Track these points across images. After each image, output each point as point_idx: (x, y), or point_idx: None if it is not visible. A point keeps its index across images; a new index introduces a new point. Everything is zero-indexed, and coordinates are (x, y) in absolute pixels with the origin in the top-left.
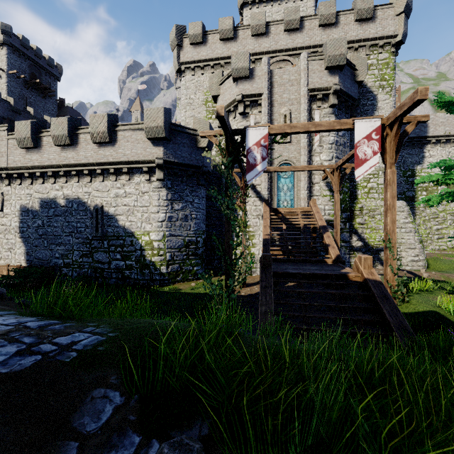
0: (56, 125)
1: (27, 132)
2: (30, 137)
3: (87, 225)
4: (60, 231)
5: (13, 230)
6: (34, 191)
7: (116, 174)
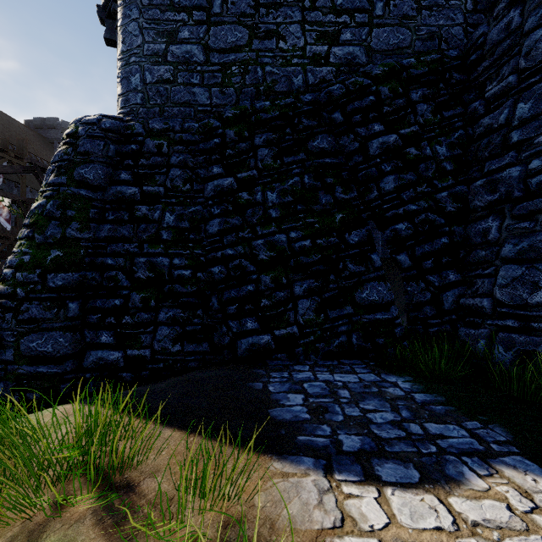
0: None
1: None
2: None
3: None
4: None
5: None
6: None
7: None
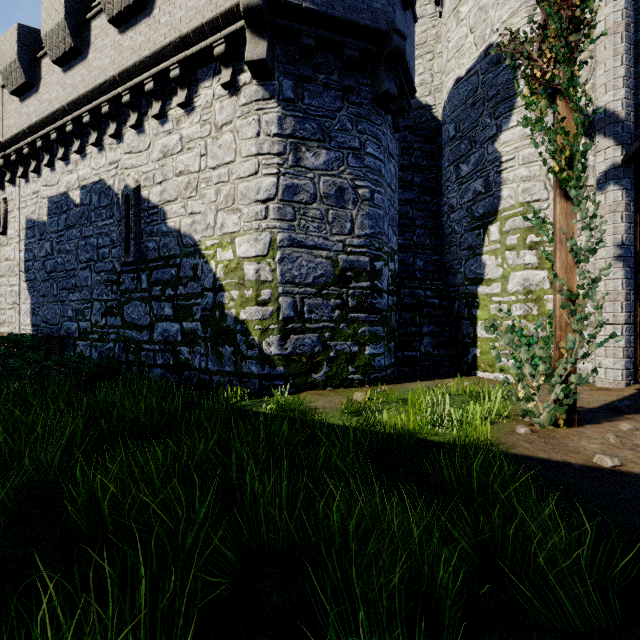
0: (48, 8)
1: (12, 50)
2: (16, 60)
3: (113, 240)
4: (74, 260)
5: (17, 268)
6: (41, 185)
7: (163, 96)
